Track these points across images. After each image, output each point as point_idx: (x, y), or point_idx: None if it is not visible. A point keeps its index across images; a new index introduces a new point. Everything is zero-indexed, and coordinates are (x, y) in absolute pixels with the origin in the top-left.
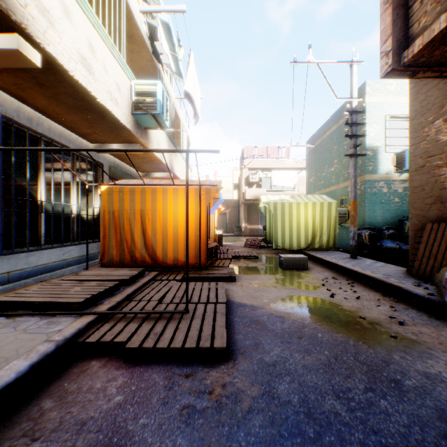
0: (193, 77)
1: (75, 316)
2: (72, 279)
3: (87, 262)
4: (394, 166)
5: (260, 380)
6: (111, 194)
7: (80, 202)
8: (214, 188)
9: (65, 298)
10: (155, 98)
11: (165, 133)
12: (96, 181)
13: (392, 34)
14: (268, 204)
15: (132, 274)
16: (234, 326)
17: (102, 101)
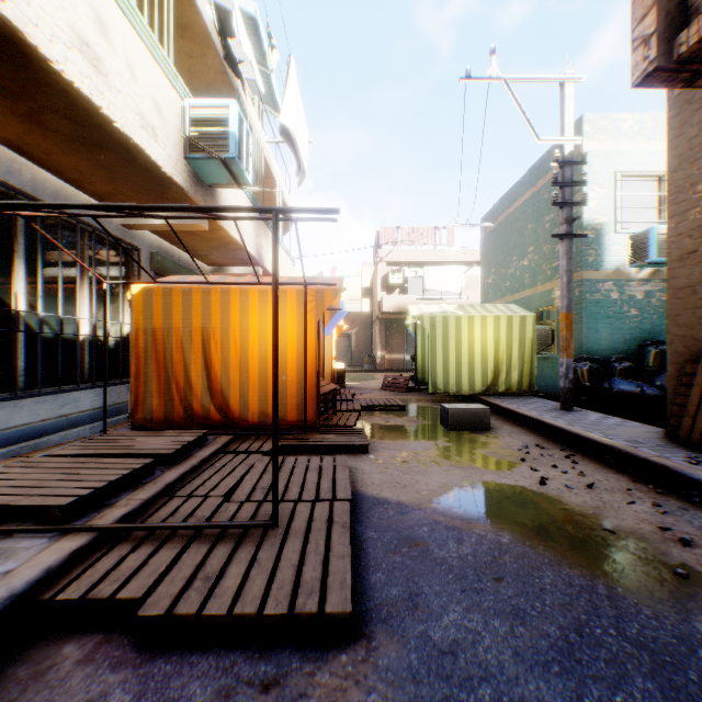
0: (296, 103)
1: (52, 534)
2: (68, 453)
3: (106, 420)
4: (629, 256)
5: (426, 699)
6: (149, 300)
7: (95, 313)
8: (331, 289)
9: (37, 497)
10: (226, 131)
11: (248, 199)
12: (126, 278)
13: (656, 3)
14: (421, 319)
15: (181, 443)
16: (366, 551)
17: (124, 128)
